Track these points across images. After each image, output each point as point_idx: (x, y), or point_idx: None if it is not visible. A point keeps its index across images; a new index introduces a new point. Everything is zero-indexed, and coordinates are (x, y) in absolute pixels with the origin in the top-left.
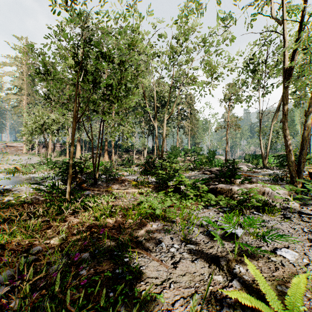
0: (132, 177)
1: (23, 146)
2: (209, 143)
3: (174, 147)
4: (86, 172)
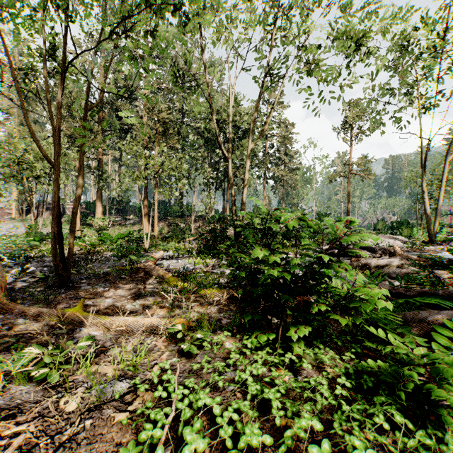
0: (177, 261)
1: (13, 209)
2: (314, 204)
3: (259, 209)
4: (89, 250)
